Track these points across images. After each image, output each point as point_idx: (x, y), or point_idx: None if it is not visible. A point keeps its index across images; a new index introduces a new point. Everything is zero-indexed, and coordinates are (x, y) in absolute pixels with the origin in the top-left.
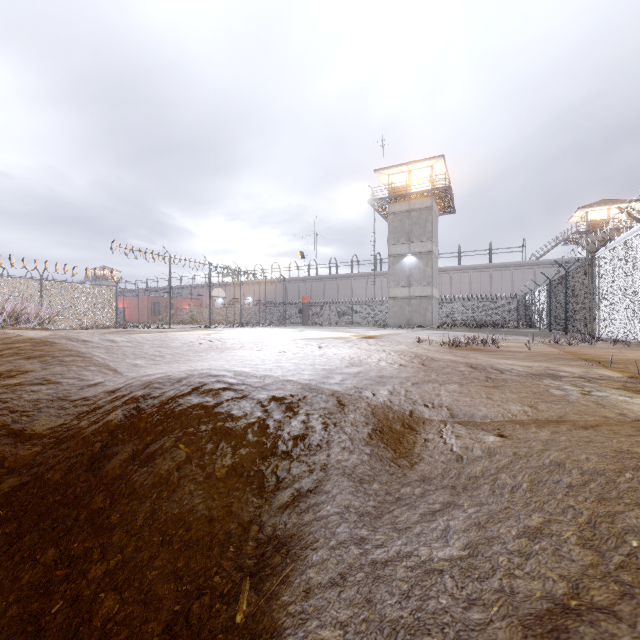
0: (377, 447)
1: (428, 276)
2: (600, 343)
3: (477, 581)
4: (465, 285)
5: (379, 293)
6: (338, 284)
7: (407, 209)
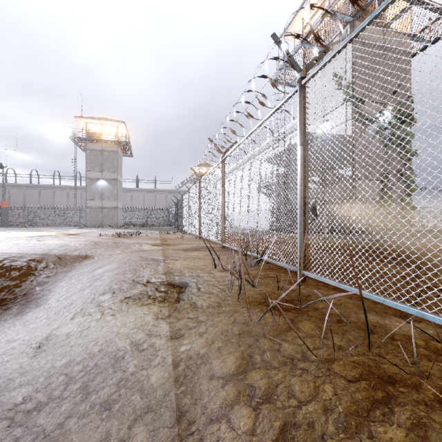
0: (73, 264)
1: (115, 194)
2: (181, 233)
3: (91, 269)
4: (141, 200)
5: (79, 202)
6: (40, 192)
7: (100, 149)
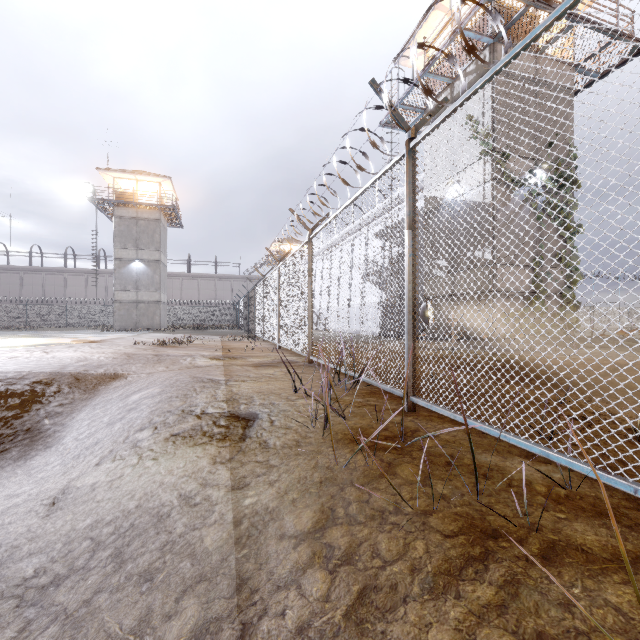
0: (97, 387)
1: (156, 283)
2: (252, 339)
3: (122, 395)
4: (194, 291)
5: (103, 293)
6: (45, 279)
7: (135, 216)
